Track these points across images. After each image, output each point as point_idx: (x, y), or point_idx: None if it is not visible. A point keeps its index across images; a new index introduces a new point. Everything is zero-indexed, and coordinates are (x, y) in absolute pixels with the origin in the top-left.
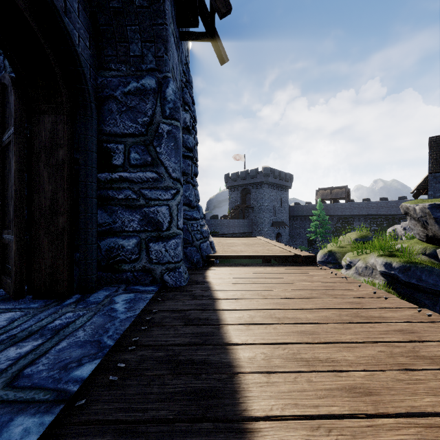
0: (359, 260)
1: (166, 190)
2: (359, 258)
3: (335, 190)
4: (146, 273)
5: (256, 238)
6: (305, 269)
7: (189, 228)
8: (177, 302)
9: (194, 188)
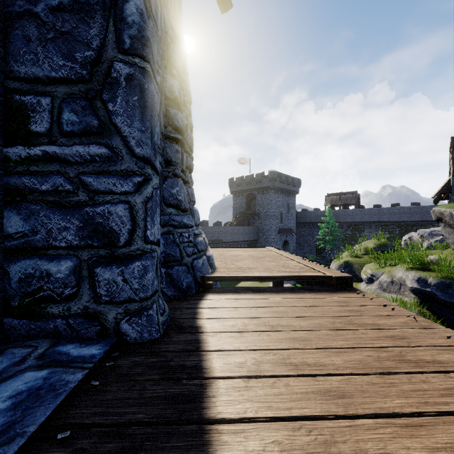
0: (382, 274)
1: (124, 176)
2: (382, 271)
3: (344, 195)
4: (89, 320)
5: (265, 248)
6: (342, 297)
7: (176, 239)
8: (128, 392)
9: (187, 186)
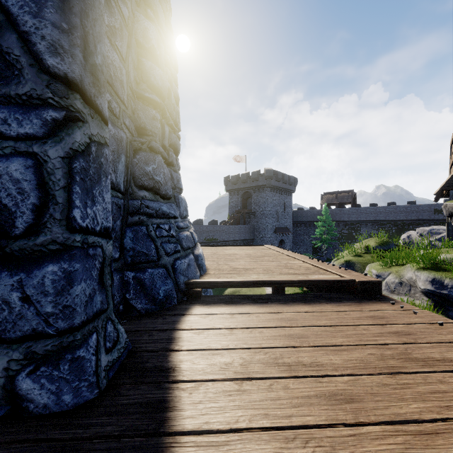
0: (389, 274)
1: (23, 106)
2: (389, 271)
3: (341, 194)
4: None
5: (264, 246)
6: (374, 310)
7: (151, 232)
8: None
9: (171, 169)
